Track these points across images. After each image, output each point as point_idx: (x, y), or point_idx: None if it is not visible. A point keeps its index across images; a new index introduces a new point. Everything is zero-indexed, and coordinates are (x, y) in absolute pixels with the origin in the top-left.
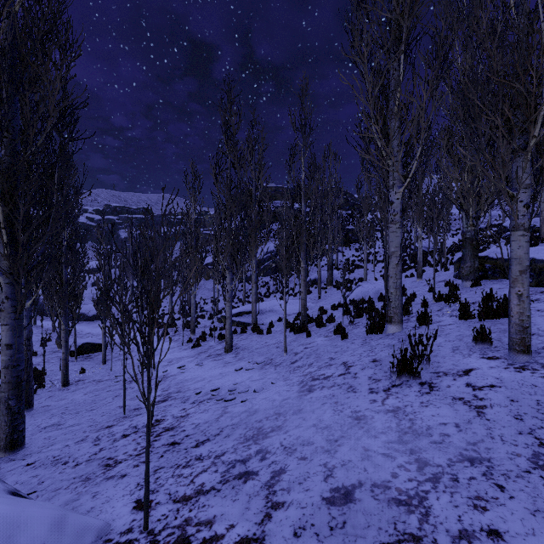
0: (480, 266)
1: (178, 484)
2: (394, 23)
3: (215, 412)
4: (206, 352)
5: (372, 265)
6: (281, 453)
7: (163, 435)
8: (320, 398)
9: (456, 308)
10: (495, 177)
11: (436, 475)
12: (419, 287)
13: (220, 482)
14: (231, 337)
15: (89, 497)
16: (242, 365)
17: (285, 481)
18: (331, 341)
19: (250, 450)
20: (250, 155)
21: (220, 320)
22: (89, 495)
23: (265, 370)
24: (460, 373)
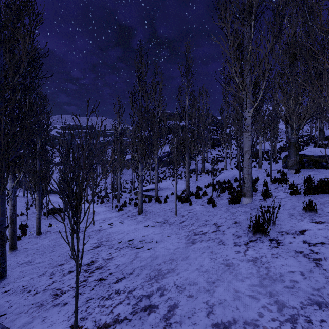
0: (300, 160)
1: (101, 313)
2: (247, 1)
3: (130, 256)
4: (126, 214)
5: (229, 160)
6: (175, 291)
7: (95, 272)
8: (200, 248)
9: (287, 187)
10: (322, 98)
11: (293, 316)
12: (260, 174)
13: (131, 313)
14: (142, 205)
15: (40, 321)
16: (148, 223)
17: (177, 315)
18: (205, 208)
19: (152, 288)
20: (154, 92)
21: (135, 194)
22: (40, 319)
23: (163, 227)
24: (297, 233)
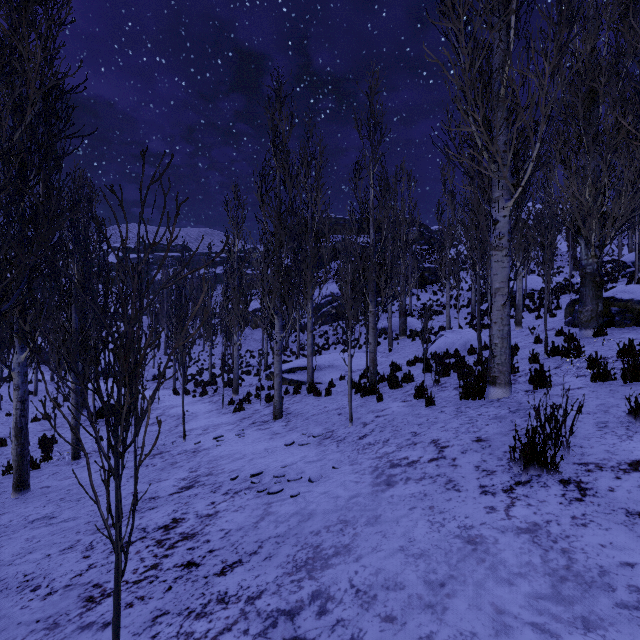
0: (604, 310)
1: None
2: None
3: (254, 512)
4: (251, 418)
5: (454, 311)
6: (352, 603)
7: (178, 547)
8: (405, 497)
9: (582, 365)
10: None
11: None
12: (520, 338)
13: None
14: (281, 400)
15: None
16: (294, 439)
17: None
18: (411, 407)
19: (301, 592)
20: (305, 174)
21: (269, 378)
22: None
23: (324, 447)
24: (624, 467)
